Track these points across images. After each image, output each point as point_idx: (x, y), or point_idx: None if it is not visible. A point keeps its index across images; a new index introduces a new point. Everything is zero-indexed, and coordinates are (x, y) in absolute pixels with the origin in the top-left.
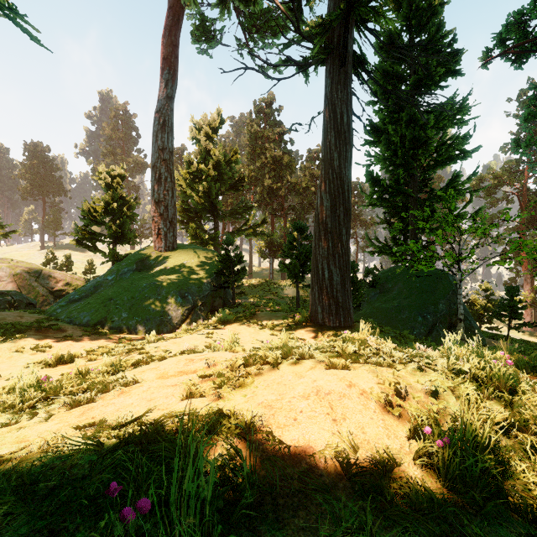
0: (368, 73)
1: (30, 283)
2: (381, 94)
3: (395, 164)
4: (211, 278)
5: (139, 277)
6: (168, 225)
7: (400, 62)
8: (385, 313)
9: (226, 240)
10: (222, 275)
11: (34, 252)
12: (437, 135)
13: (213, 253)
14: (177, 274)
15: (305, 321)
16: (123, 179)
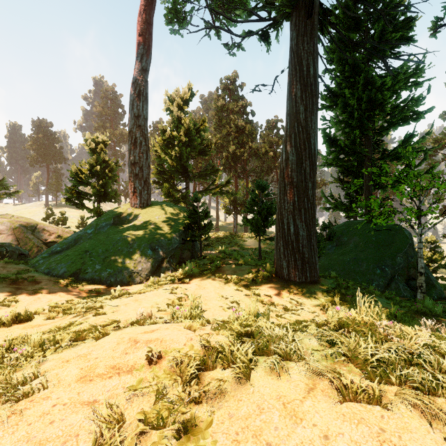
0: (334, 26)
1: (27, 235)
2: (337, 61)
3: (350, 126)
4: (179, 231)
5: (115, 231)
6: (142, 184)
7: (355, 32)
8: (343, 265)
9: (193, 196)
10: (190, 229)
11: (40, 209)
12: (390, 99)
13: (183, 209)
14: (149, 228)
15: (270, 276)
16: (106, 145)
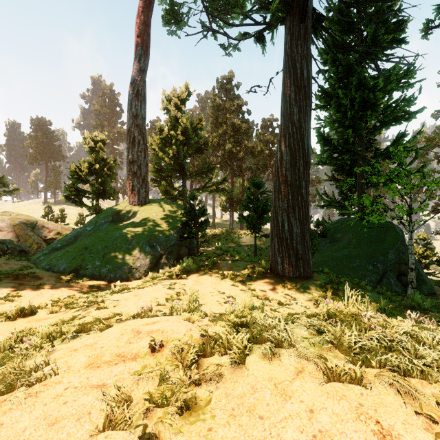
0: (327, 30)
1: (27, 232)
2: (331, 62)
3: (344, 126)
4: (177, 229)
5: (114, 228)
6: (141, 182)
7: (348, 33)
8: (336, 261)
9: (190, 194)
10: (187, 226)
11: (39, 206)
12: (383, 99)
13: (180, 207)
14: (147, 225)
15: (265, 272)
16: (105, 143)
